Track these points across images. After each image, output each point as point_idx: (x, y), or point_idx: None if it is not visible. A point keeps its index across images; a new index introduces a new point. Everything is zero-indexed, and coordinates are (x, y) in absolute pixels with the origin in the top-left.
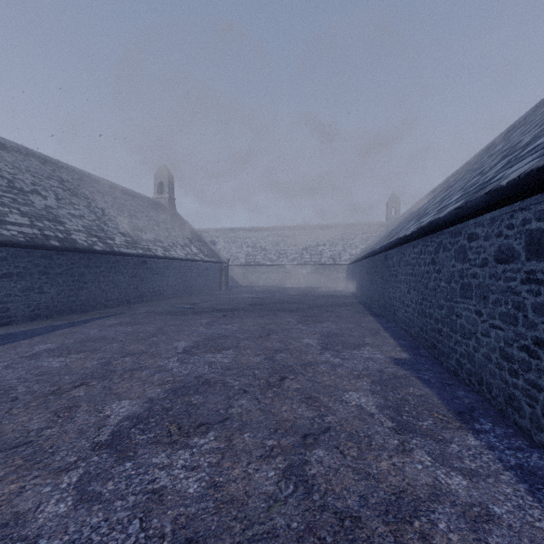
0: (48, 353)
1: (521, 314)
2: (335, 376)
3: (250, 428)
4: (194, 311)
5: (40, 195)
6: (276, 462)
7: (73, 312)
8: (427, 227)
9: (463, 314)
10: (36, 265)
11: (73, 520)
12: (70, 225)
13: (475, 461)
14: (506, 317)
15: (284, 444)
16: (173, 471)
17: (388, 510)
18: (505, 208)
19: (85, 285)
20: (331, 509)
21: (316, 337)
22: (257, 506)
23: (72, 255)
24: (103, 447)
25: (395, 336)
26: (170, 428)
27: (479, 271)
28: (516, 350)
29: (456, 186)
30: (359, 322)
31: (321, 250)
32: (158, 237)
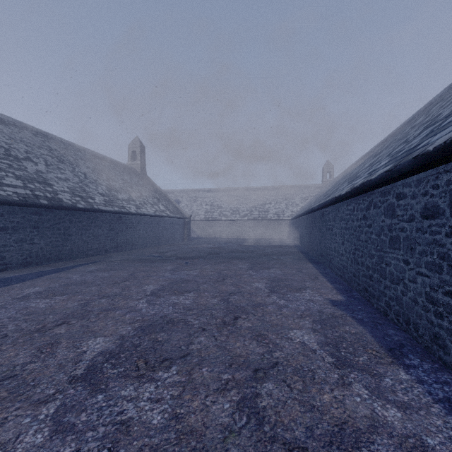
0: (36, 295)
1: (446, 263)
2: (281, 315)
3: (208, 363)
4: (161, 259)
5: (32, 162)
6: (231, 395)
7: (59, 260)
8: (360, 188)
9: (392, 262)
10: (28, 220)
11: (48, 450)
12: (57, 187)
13: (407, 395)
14: (431, 266)
15: (237, 377)
16: (140, 403)
17: (332, 441)
18: (430, 171)
19: (69, 237)
20: (281, 440)
21: (264, 282)
22: (213, 437)
23: (59, 212)
24: (78, 380)
25: (331, 280)
26: (138, 363)
27: (407, 226)
28: (441, 295)
29: (384, 153)
30: (300, 268)
31: (268, 207)
32: (131, 197)
